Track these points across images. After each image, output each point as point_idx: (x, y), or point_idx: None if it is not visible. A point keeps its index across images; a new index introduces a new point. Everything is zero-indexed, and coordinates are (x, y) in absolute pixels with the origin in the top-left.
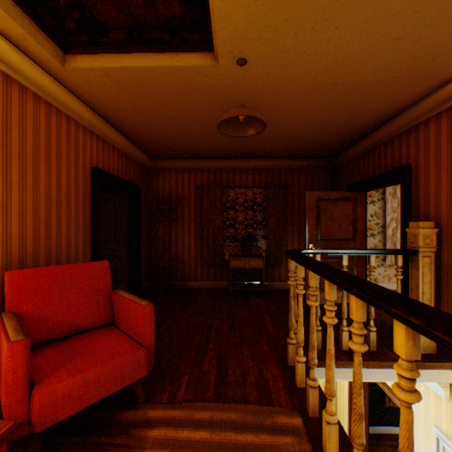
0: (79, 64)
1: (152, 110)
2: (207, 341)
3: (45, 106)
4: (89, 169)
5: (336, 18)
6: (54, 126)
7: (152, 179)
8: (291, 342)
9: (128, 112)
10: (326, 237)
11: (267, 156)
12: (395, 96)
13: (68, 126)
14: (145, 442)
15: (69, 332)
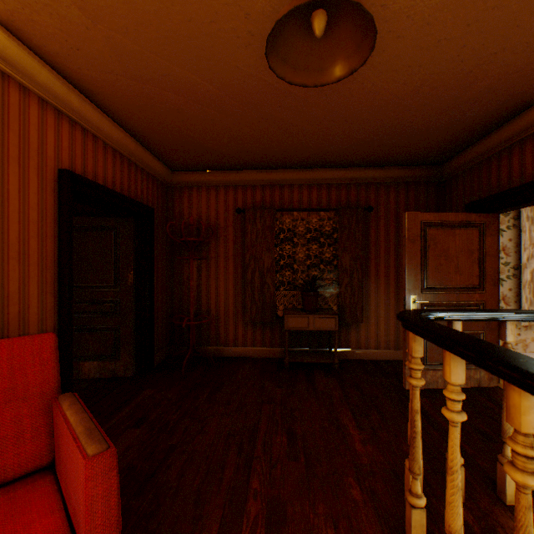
0: None
1: (154, 68)
2: (247, 472)
3: None
4: (52, 171)
5: None
6: None
7: (174, 199)
8: (417, 504)
9: (115, 74)
10: (437, 284)
11: (340, 163)
12: None
13: (3, 89)
14: None
15: None
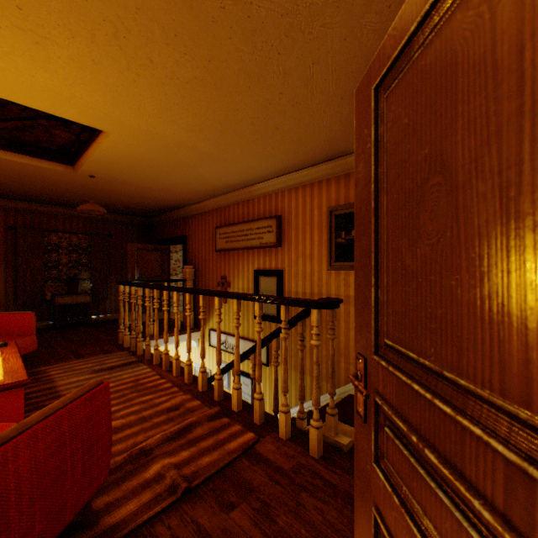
0: None
1: None
2: (56, 349)
3: None
4: None
5: (144, 180)
6: None
7: None
8: (122, 331)
9: None
10: (144, 276)
11: None
12: (177, 202)
13: None
14: (49, 371)
15: None
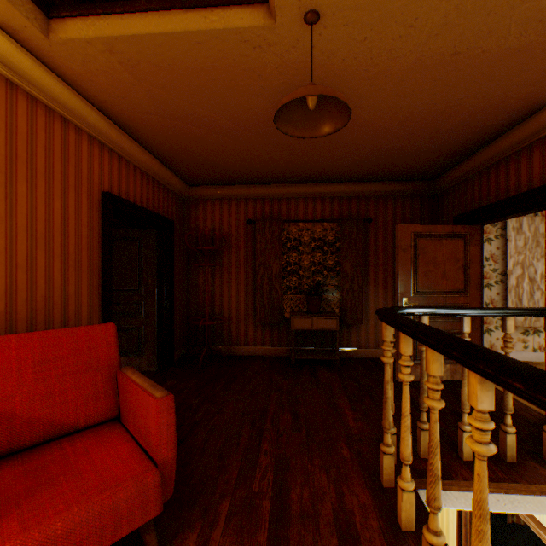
0: (69, 33)
1: (182, 110)
2: (259, 439)
3: (26, 101)
4: (97, 194)
5: None
6: (42, 130)
7: (190, 211)
8: (387, 450)
9: (150, 114)
10: (426, 289)
11: (341, 179)
12: (545, 74)
13: (65, 132)
14: None
15: (47, 435)
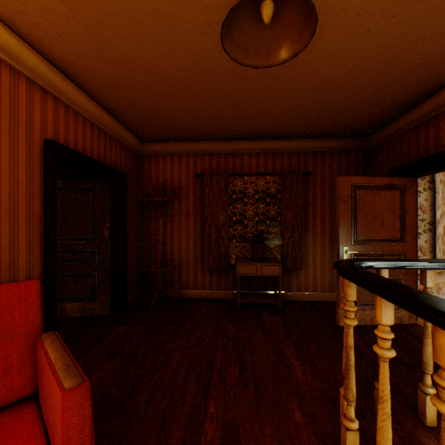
0: None
1: (125, 53)
2: (205, 398)
3: None
4: (39, 141)
5: None
6: None
7: (143, 166)
8: (351, 427)
9: (92, 59)
10: (365, 237)
11: (283, 135)
12: None
13: None
14: None
15: None
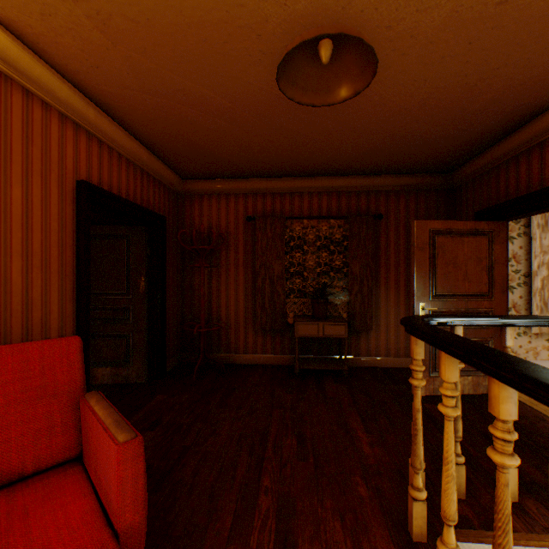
0: None
1: (169, 84)
2: (259, 471)
3: None
4: (71, 183)
5: None
6: None
7: (185, 207)
8: (418, 496)
9: (131, 90)
10: (446, 292)
11: (350, 171)
12: None
13: (27, 106)
14: None
15: None
